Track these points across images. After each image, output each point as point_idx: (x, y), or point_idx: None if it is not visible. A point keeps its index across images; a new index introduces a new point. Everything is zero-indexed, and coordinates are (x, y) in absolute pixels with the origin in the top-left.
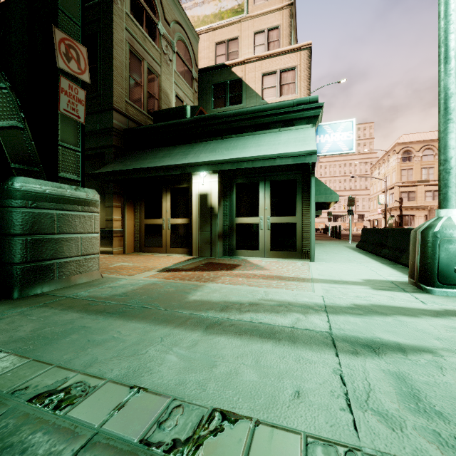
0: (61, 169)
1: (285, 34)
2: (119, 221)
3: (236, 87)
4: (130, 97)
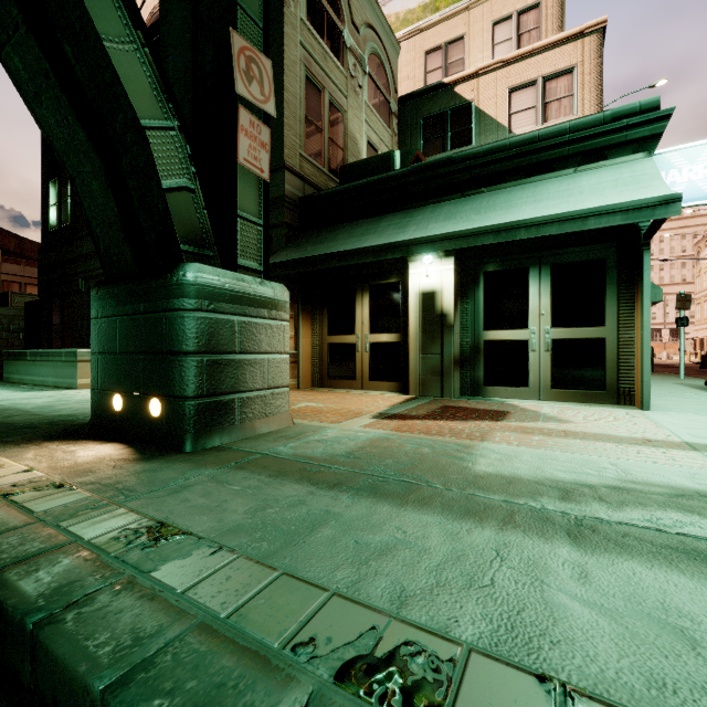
0: (239, 252)
1: (550, 15)
2: (291, 339)
3: (463, 117)
4: (305, 149)
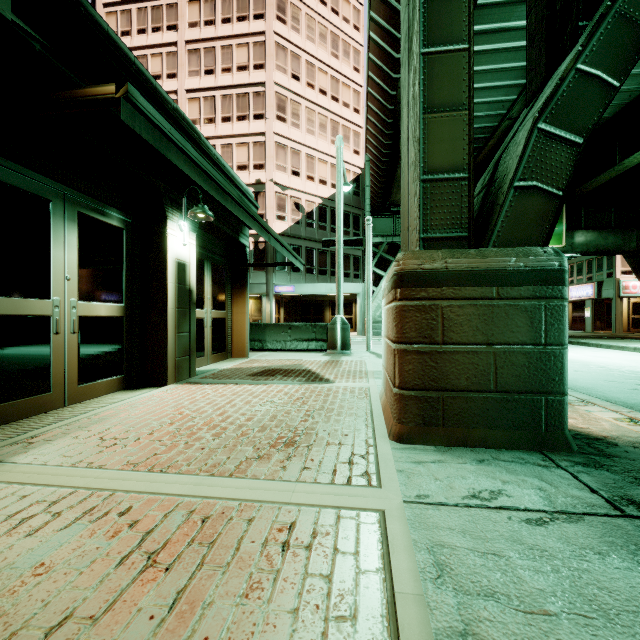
0: None
1: None
2: None
3: None
4: None
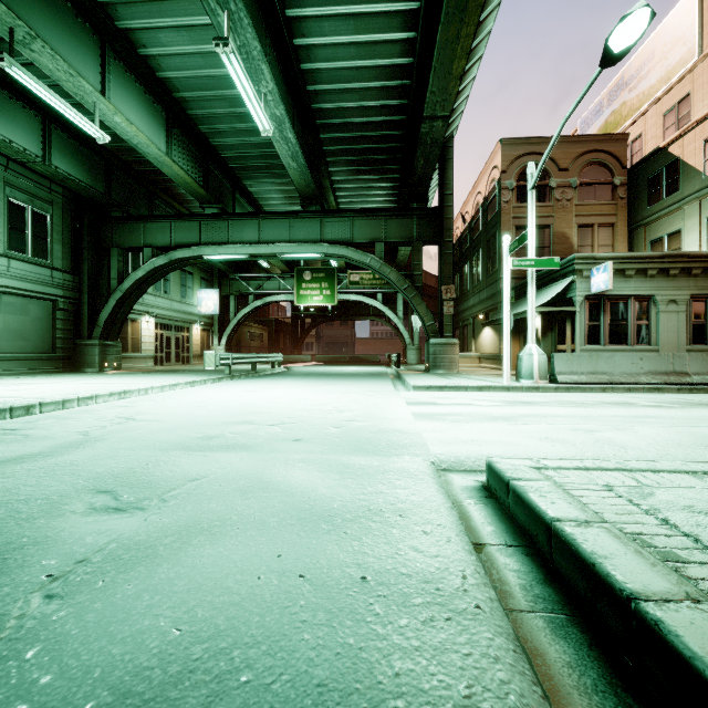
0: (445, 333)
1: None
2: None
3: (673, 170)
4: None
